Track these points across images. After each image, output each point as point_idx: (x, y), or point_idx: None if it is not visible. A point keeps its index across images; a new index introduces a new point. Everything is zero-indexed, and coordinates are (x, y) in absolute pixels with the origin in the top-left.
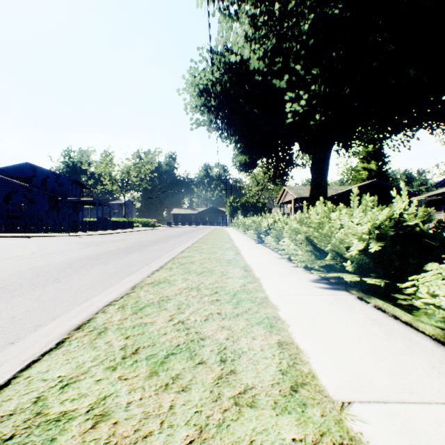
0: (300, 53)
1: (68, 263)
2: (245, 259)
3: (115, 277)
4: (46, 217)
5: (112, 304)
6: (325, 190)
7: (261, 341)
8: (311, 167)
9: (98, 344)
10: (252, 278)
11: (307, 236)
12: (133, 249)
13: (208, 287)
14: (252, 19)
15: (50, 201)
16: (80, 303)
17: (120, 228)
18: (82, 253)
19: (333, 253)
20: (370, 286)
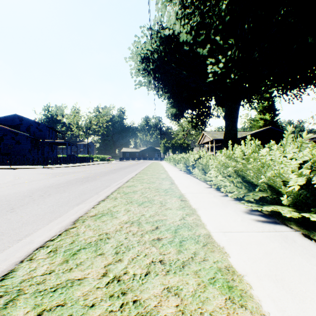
0: (219, 28)
1: (30, 191)
2: (179, 189)
3: (65, 207)
4: (29, 154)
5: (46, 245)
6: (236, 133)
7: None
8: (225, 116)
9: None
10: (189, 209)
11: (236, 170)
12: (88, 179)
13: (148, 221)
14: None
15: (32, 142)
16: (18, 239)
17: (83, 162)
18: (46, 182)
19: (264, 186)
20: (305, 219)
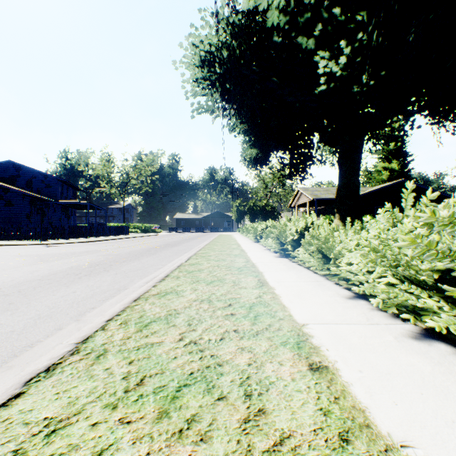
0: None
1: None
2: (284, 303)
3: None
4: (27, 221)
5: None
6: (357, 187)
7: None
8: (339, 159)
9: None
10: None
11: None
12: (95, 268)
13: None
14: None
15: (32, 203)
16: None
17: (113, 234)
18: (0, 278)
19: None
20: None
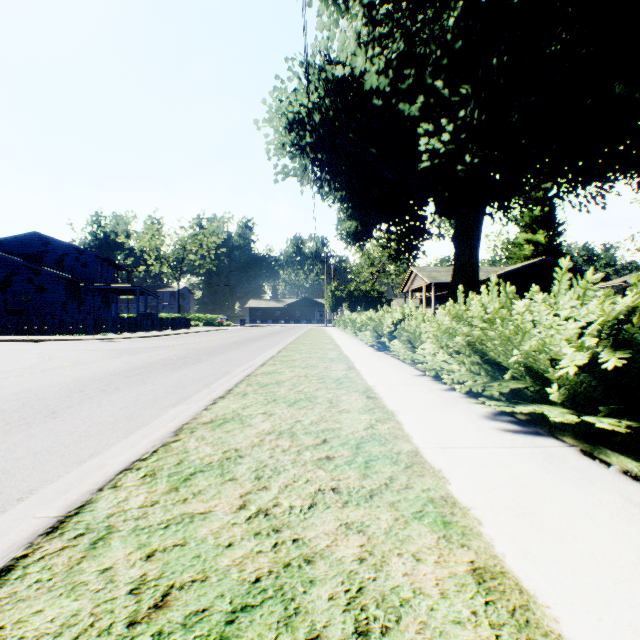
0: (442, 63)
1: (80, 383)
2: (364, 377)
3: (151, 409)
4: (63, 311)
5: (135, 467)
6: (476, 271)
7: (434, 566)
8: (454, 237)
9: (83, 577)
10: (383, 412)
11: (470, 341)
12: (186, 360)
13: (309, 430)
14: (368, 9)
15: (68, 288)
16: (80, 461)
17: (171, 328)
18: (106, 366)
19: (520, 369)
20: (592, 428)
